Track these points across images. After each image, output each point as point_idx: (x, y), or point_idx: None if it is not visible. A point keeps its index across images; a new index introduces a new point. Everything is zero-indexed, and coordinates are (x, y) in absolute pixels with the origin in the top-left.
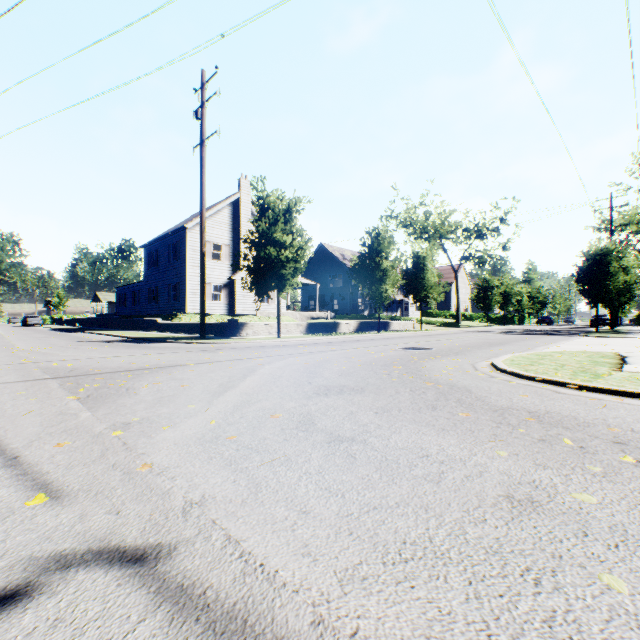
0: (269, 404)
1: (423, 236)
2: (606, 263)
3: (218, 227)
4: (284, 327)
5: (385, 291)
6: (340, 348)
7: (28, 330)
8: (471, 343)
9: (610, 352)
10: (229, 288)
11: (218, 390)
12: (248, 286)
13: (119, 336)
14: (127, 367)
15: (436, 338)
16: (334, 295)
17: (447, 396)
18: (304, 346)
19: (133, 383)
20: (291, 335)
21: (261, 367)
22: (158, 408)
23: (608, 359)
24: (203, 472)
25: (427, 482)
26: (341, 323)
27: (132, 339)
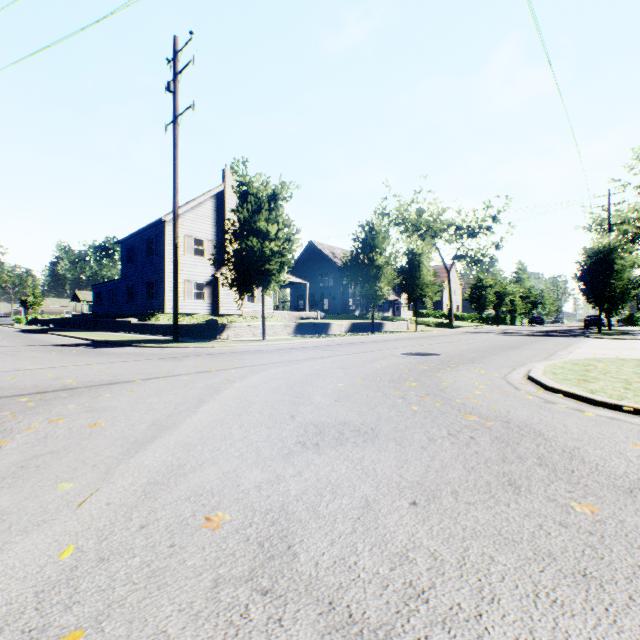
0: (214, 476)
1: (415, 234)
2: (610, 261)
3: (200, 221)
4: (270, 328)
5: (379, 289)
6: (333, 354)
7: None
8: (479, 347)
9: None
10: (212, 286)
11: (142, 436)
12: (229, 283)
13: (84, 338)
14: (45, 386)
15: (436, 340)
16: (324, 294)
17: (515, 448)
18: (291, 351)
19: (20, 420)
20: (277, 337)
21: (229, 385)
22: None
23: None
24: None
25: None
26: (332, 324)
27: (96, 342)
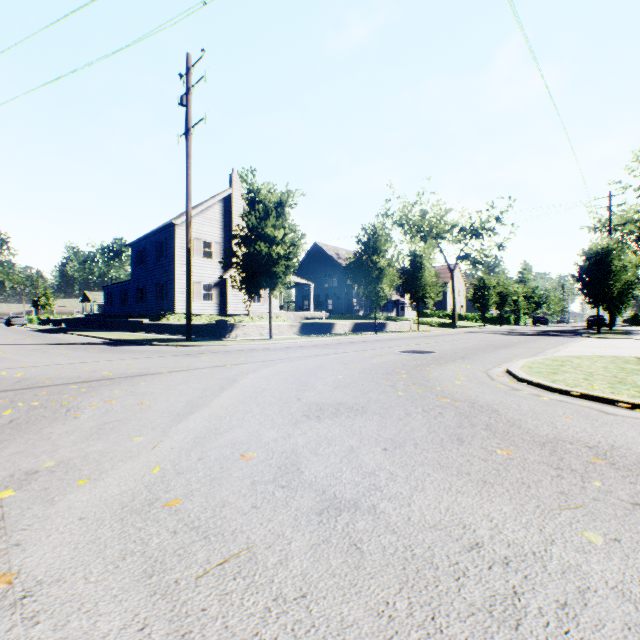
0: (242, 434)
1: (419, 235)
2: (608, 262)
3: (208, 224)
4: (276, 328)
5: (382, 290)
6: (335, 351)
7: (9, 331)
8: (474, 345)
9: (630, 356)
10: (220, 287)
11: (182, 411)
12: (237, 285)
13: (101, 338)
14: (87, 377)
15: (435, 339)
16: (329, 295)
17: (471, 419)
18: (296, 349)
19: (81, 400)
20: (283, 336)
21: (244, 376)
22: (91, 442)
23: (635, 365)
24: (95, 598)
25: (497, 626)
26: (336, 324)
27: (113, 341)
